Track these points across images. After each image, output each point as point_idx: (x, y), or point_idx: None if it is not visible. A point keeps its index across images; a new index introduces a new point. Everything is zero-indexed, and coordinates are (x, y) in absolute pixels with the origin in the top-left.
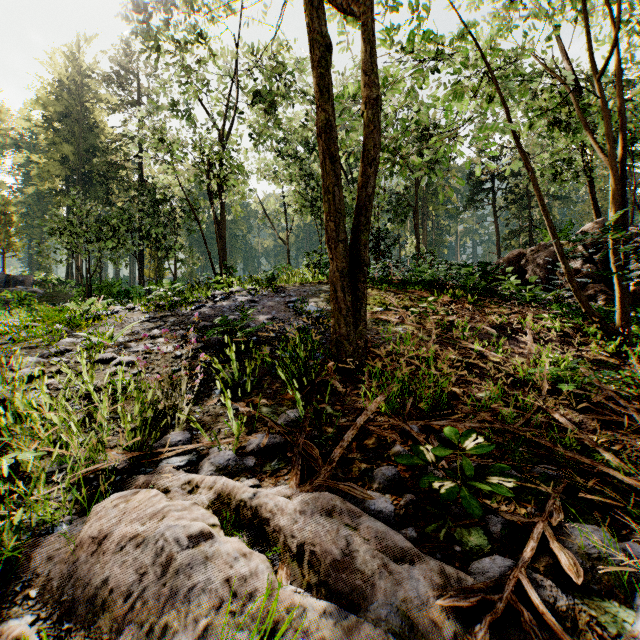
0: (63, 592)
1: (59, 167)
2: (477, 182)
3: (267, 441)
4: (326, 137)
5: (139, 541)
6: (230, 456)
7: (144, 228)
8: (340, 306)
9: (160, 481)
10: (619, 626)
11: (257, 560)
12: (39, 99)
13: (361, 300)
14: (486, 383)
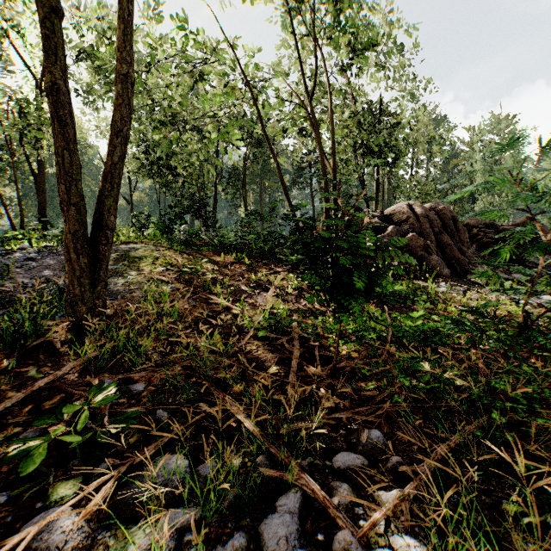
0: None
1: None
2: (299, 168)
3: None
4: (53, 100)
5: None
6: None
7: None
8: (74, 267)
9: None
10: (124, 549)
11: None
12: None
13: (101, 262)
14: (192, 335)
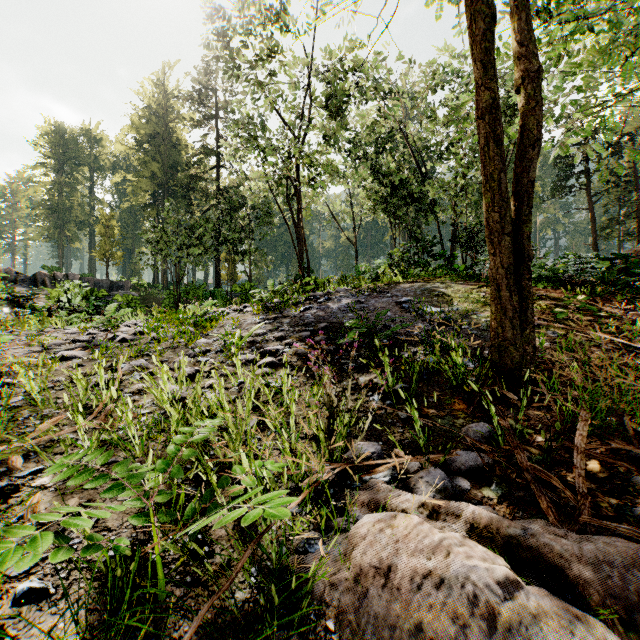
0: (366, 630)
1: (149, 183)
2: (567, 165)
3: (474, 460)
4: (491, 118)
5: (436, 580)
6: (443, 476)
7: (223, 234)
8: (504, 307)
9: (390, 501)
10: None
11: (598, 627)
12: (133, 124)
13: (527, 300)
14: None
